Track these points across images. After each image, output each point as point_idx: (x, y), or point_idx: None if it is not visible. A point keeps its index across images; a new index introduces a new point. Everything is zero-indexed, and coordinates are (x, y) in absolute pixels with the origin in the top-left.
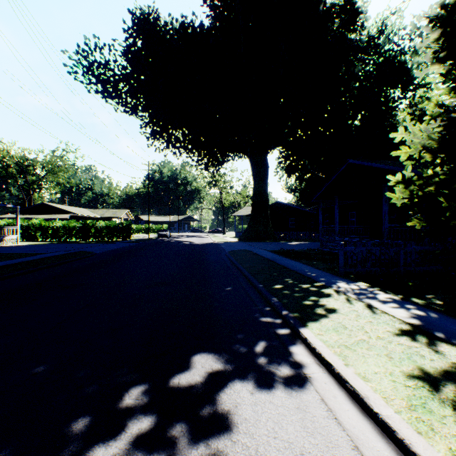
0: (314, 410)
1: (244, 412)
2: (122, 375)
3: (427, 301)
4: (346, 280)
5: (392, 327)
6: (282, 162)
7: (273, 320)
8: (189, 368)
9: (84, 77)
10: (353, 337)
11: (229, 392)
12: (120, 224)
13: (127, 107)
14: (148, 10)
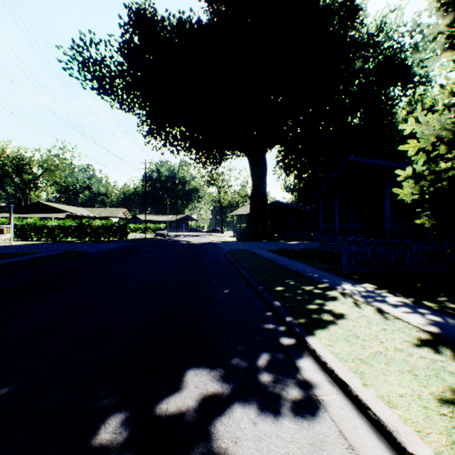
0: (332, 448)
1: (245, 451)
2: (100, 399)
3: (440, 304)
4: (351, 281)
5: (409, 336)
6: (281, 161)
7: (275, 327)
8: (180, 389)
9: (79, 73)
10: (368, 348)
11: (227, 422)
12: (116, 223)
13: (124, 104)
14: (144, 4)
